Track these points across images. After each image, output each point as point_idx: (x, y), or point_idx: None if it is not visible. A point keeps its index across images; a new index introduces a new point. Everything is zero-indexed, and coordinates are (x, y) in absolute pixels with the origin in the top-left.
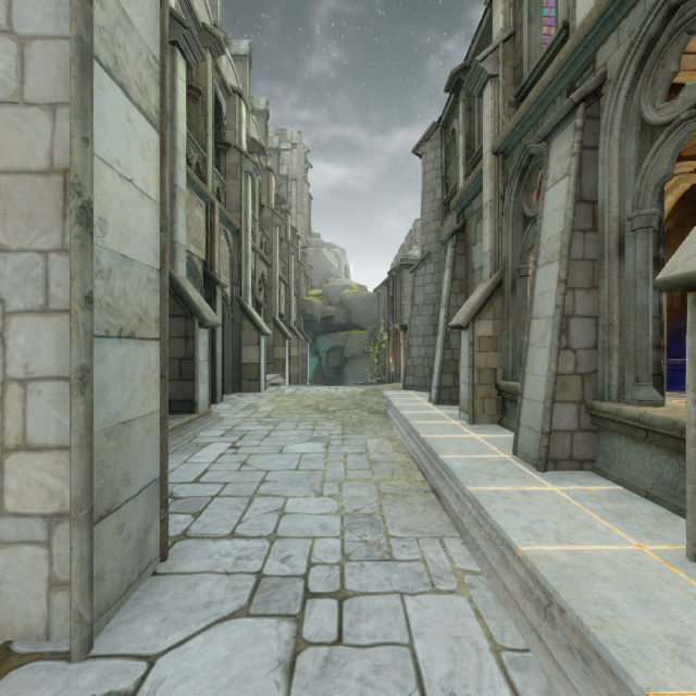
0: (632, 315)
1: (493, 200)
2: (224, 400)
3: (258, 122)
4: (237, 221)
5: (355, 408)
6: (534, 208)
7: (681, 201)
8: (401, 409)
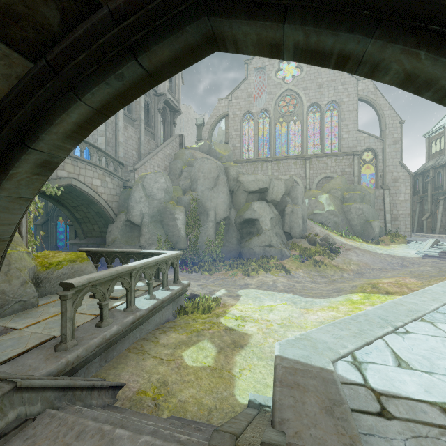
0: None
1: (430, 201)
2: None
3: None
4: None
5: None
6: (437, 204)
7: None
8: None
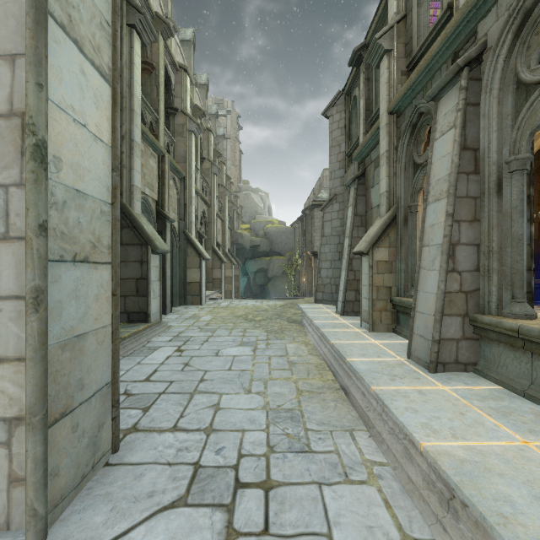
0: (509, 243)
1: (388, 151)
2: (173, 311)
3: (200, 93)
4: (183, 169)
5: (276, 318)
6: (423, 156)
7: (539, 152)
8: (314, 319)
